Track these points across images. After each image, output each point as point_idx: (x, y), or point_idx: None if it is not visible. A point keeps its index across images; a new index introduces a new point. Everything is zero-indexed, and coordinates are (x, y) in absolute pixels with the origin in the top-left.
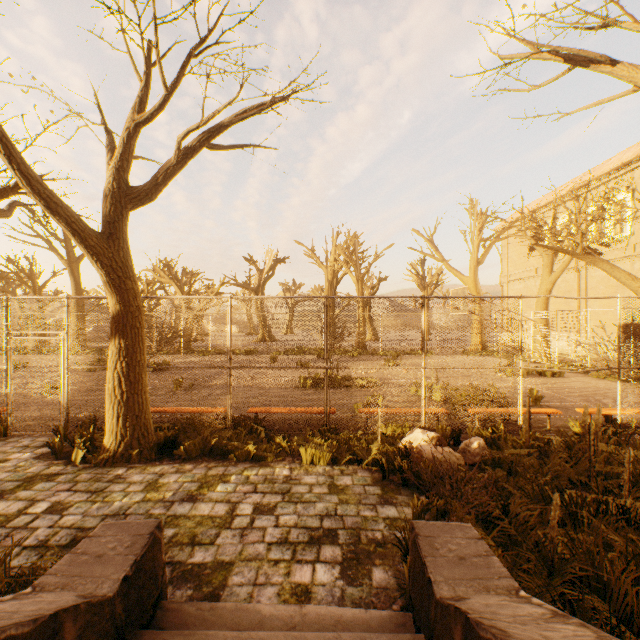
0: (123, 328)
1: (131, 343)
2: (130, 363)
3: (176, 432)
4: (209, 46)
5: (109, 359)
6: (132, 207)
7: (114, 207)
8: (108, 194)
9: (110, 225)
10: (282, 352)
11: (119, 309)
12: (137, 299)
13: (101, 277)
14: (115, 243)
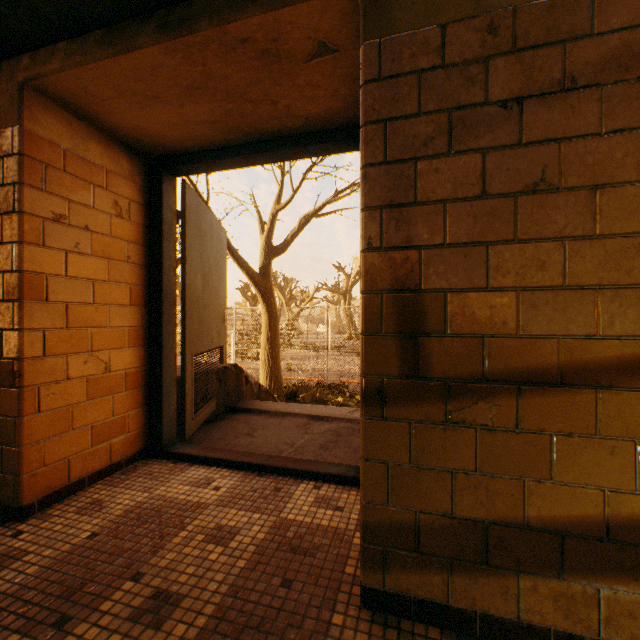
0: (269, 326)
1: (273, 334)
2: (273, 346)
3: (296, 389)
4: (316, 164)
5: (262, 343)
6: (274, 257)
7: (266, 258)
8: (263, 252)
9: (263, 269)
10: None
11: (267, 315)
12: (276, 309)
13: (259, 297)
14: (266, 278)
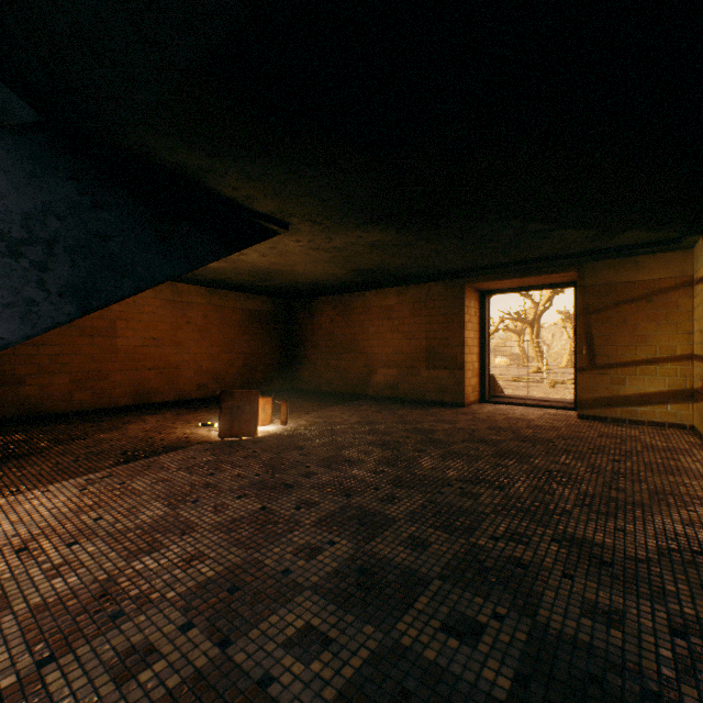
0: None
1: None
2: None
3: None
4: None
5: None
6: None
7: None
8: None
9: None
10: (560, 381)
11: None
12: None
13: None
14: None
